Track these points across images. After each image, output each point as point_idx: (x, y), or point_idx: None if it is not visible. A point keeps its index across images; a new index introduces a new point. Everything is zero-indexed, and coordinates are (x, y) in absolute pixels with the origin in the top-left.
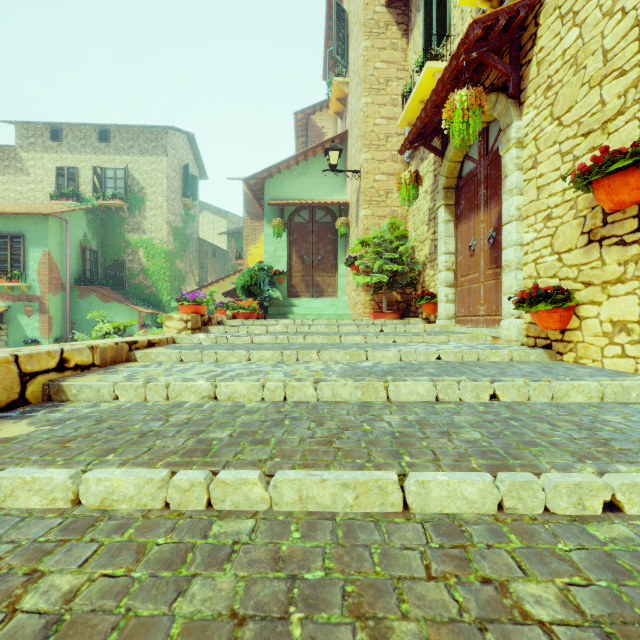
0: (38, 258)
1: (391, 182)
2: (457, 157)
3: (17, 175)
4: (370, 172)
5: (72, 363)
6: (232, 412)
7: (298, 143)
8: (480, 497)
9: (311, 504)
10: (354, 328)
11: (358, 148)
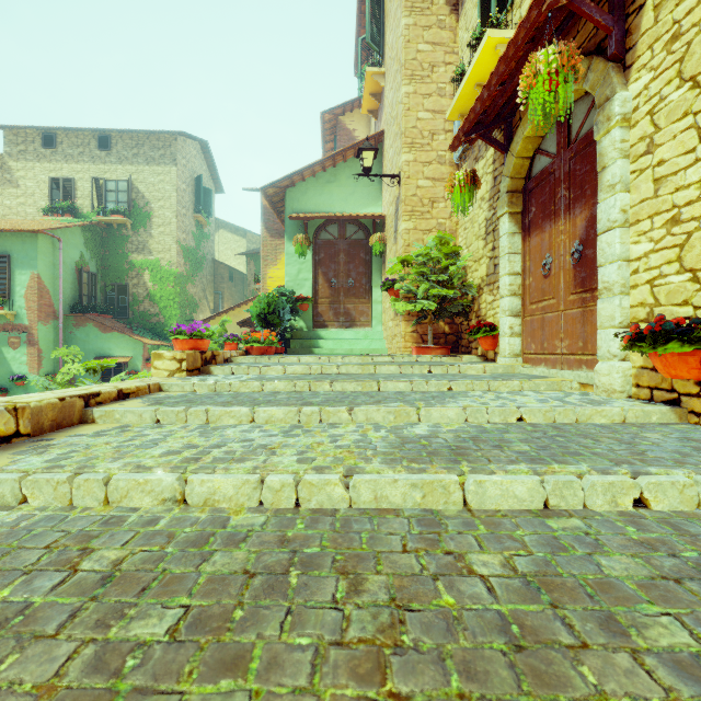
0: (26, 282)
1: (437, 189)
2: (526, 151)
3: (5, 187)
4: (412, 177)
5: None
6: (201, 541)
7: (325, 149)
8: None
9: None
10: (395, 369)
11: (397, 148)
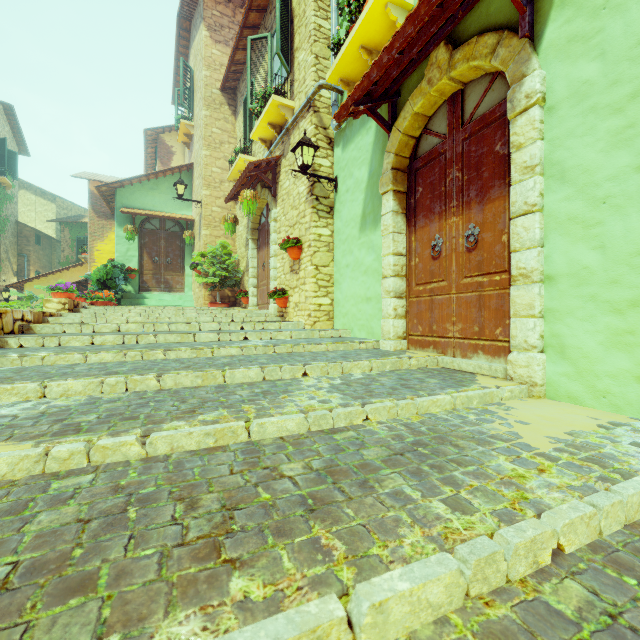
0: None
1: (224, 213)
2: (258, 213)
3: None
4: (209, 204)
5: (25, 318)
6: (132, 332)
7: (147, 152)
8: (214, 337)
9: (168, 341)
10: (194, 311)
11: (200, 184)
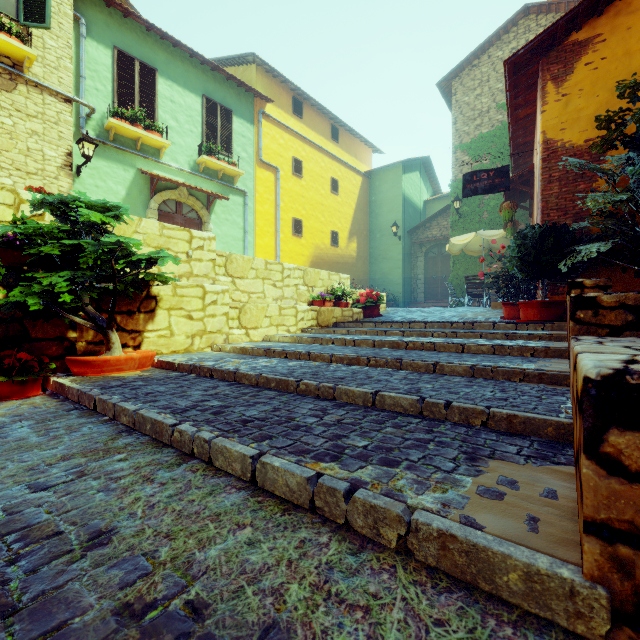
0: None
1: None
2: None
3: None
4: None
5: None
6: None
7: None
8: None
9: None
10: None
11: None
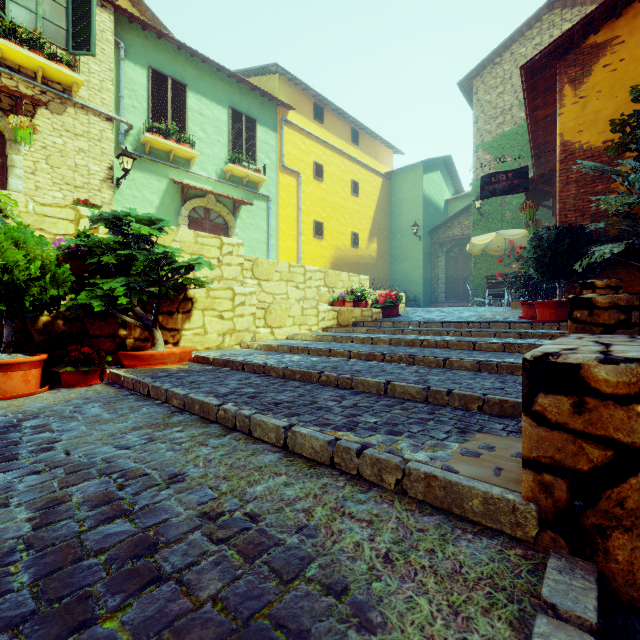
0: None
1: None
2: None
3: None
4: None
5: None
6: None
7: None
8: None
9: None
10: None
11: None
